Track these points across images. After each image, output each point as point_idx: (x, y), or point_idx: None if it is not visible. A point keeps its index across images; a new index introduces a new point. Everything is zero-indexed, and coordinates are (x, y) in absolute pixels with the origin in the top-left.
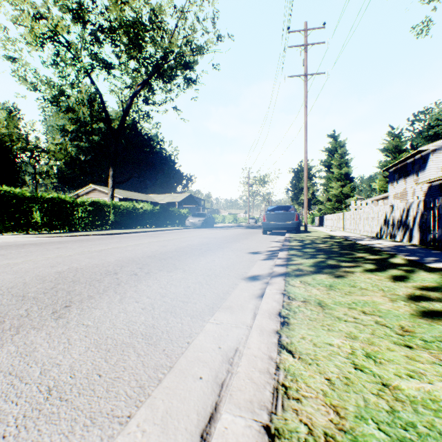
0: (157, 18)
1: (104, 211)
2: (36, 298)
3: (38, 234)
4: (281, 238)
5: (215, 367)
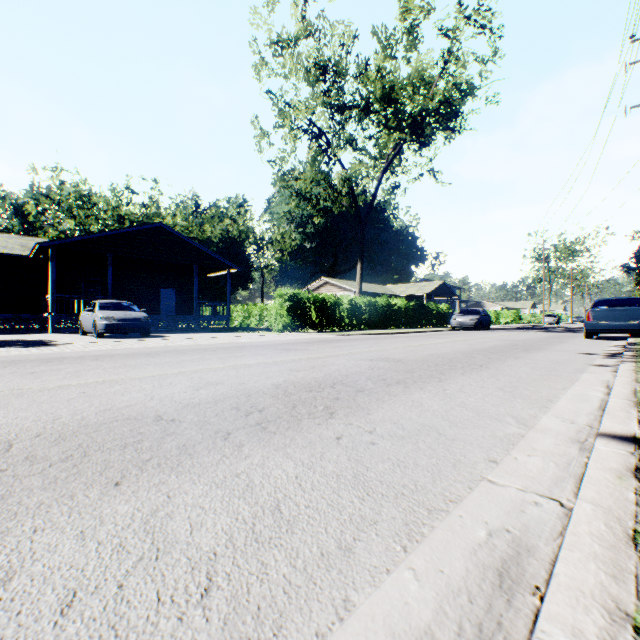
0: (422, 78)
1: (361, 309)
2: (453, 362)
3: (319, 332)
4: (619, 343)
5: (599, 381)
